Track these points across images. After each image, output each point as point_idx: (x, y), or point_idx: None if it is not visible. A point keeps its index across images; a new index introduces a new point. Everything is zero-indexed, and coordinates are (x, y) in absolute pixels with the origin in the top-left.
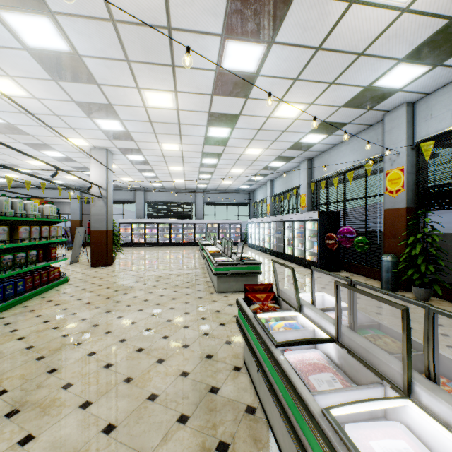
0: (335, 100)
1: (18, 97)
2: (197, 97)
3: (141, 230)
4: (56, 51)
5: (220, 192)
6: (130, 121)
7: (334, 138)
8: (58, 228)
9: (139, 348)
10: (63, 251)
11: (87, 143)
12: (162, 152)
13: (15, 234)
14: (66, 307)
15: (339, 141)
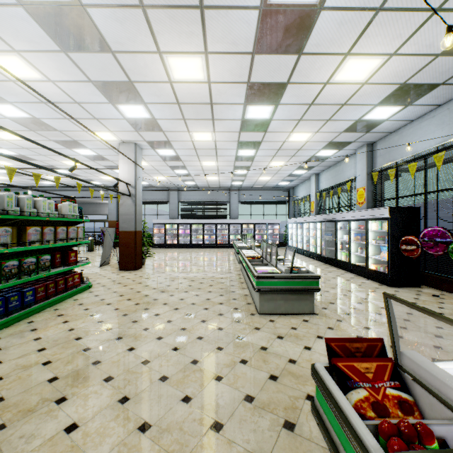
0: (432, 44)
1: (33, 82)
2: (233, 60)
3: (174, 231)
4: (54, 1)
5: (256, 190)
6: (155, 104)
7: (412, 111)
8: (79, 229)
9: (143, 423)
10: (99, 252)
11: (114, 137)
12: (194, 144)
13: (23, 236)
14: (73, 327)
15: (418, 115)
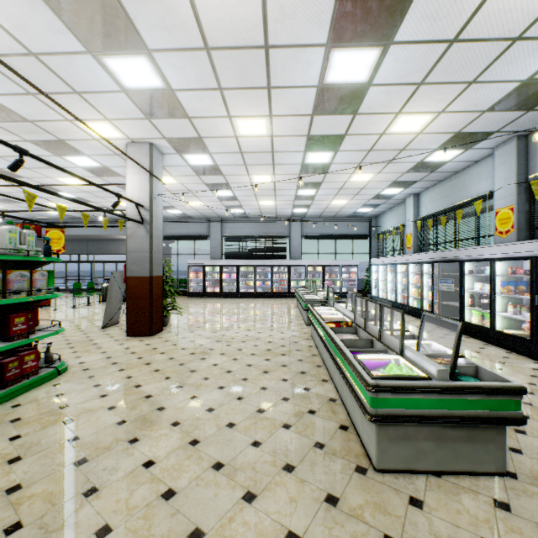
0: None
1: None
2: None
3: (216, 275)
4: None
5: (326, 220)
6: (166, 52)
7: None
8: (36, 274)
9: None
10: None
11: (117, 132)
12: (239, 144)
13: None
14: None
15: None
